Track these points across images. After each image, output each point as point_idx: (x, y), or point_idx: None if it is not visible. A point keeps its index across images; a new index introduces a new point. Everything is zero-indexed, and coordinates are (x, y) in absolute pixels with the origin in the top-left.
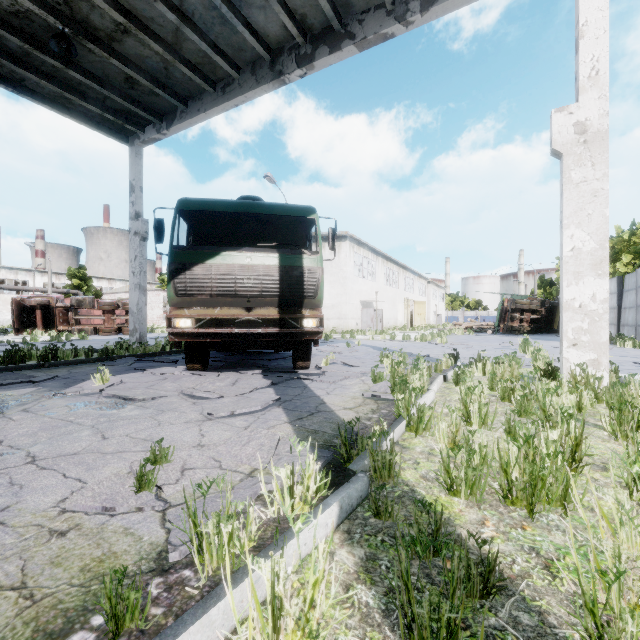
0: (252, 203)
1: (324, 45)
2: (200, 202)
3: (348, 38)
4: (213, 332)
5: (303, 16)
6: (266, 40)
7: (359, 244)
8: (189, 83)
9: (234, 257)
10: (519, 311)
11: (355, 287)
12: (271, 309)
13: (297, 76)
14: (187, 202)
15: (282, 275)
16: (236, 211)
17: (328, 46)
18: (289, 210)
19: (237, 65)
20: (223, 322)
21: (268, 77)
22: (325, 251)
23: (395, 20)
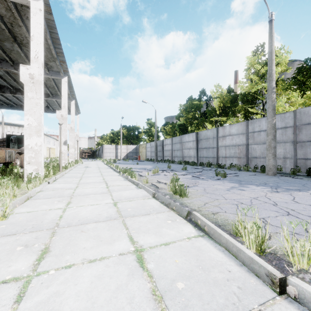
0: None
1: None
2: (21, 137)
3: (45, 111)
4: None
5: None
6: None
7: None
8: (0, 102)
9: None
10: (84, 153)
11: None
12: None
13: None
14: (18, 137)
15: None
16: None
17: None
18: None
19: (16, 104)
20: None
21: None
22: (15, 130)
23: (54, 112)
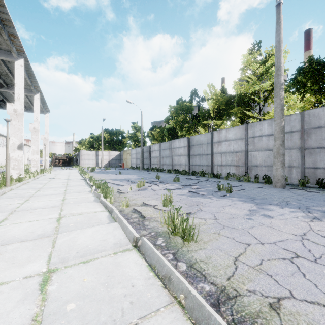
0: None
1: None
2: None
3: (1, 107)
4: None
5: None
6: None
7: None
8: None
9: None
10: (58, 159)
11: None
12: None
13: None
14: None
15: None
16: None
17: None
18: None
19: None
20: None
21: None
22: None
23: None
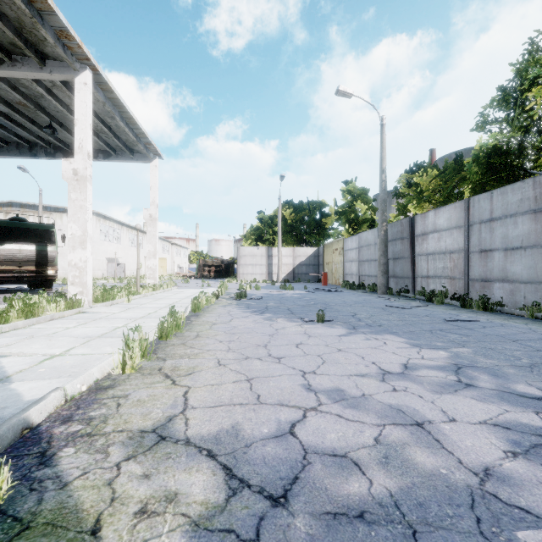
0: (21, 223)
1: (61, 153)
2: None
3: (73, 155)
4: (1, 276)
5: (49, 140)
6: (27, 138)
7: (105, 218)
8: None
9: (13, 246)
10: (207, 266)
11: (101, 248)
12: (32, 267)
13: (46, 159)
14: None
15: (37, 254)
16: (13, 226)
17: (63, 154)
18: (41, 227)
19: (6, 141)
20: (7, 272)
21: (28, 154)
22: None
23: (93, 157)
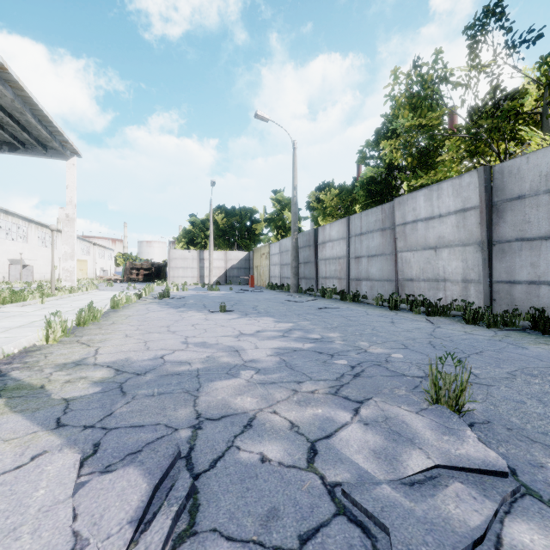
0: None
1: None
2: None
3: None
4: None
5: None
6: None
7: (7, 213)
8: None
9: None
10: (136, 269)
11: (2, 247)
12: None
13: None
14: None
15: None
16: None
17: None
18: None
19: None
20: None
21: None
22: None
23: None
